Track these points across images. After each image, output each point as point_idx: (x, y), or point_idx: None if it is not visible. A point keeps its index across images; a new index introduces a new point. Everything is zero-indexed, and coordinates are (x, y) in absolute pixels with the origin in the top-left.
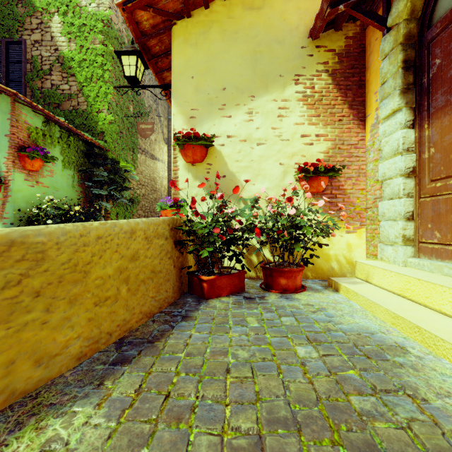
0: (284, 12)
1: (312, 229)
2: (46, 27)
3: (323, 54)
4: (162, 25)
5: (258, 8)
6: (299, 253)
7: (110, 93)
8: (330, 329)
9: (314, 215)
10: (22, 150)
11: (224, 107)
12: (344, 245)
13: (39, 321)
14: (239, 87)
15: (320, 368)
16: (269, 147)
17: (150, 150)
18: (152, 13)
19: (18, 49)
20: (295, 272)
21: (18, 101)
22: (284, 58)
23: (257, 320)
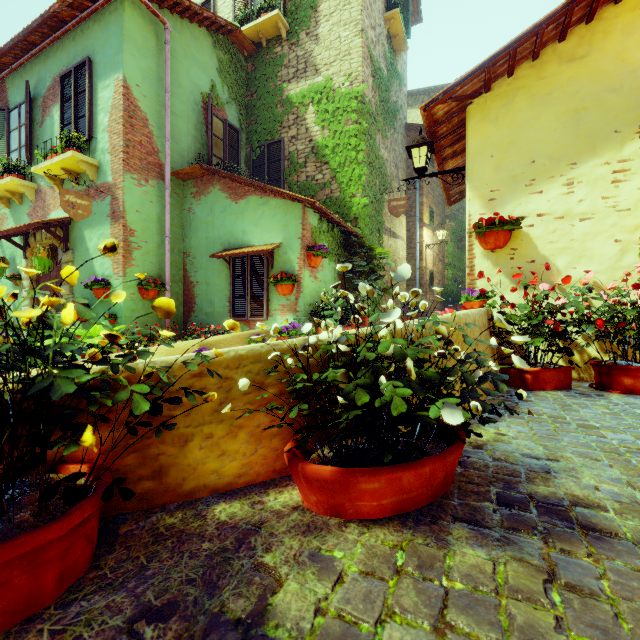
0: (621, 51)
1: None
2: (302, 120)
3: None
4: (456, 108)
5: (581, 57)
6: None
7: (363, 174)
8: None
9: None
10: (310, 249)
11: (533, 183)
12: None
13: None
14: (553, 157)
15: None
16: (598, 222)
17: (392, 228)
18: (450, 102)
19: (277, 148)
20: None
21: (308, 206)
22: (621, 109)
23: (606, 409)
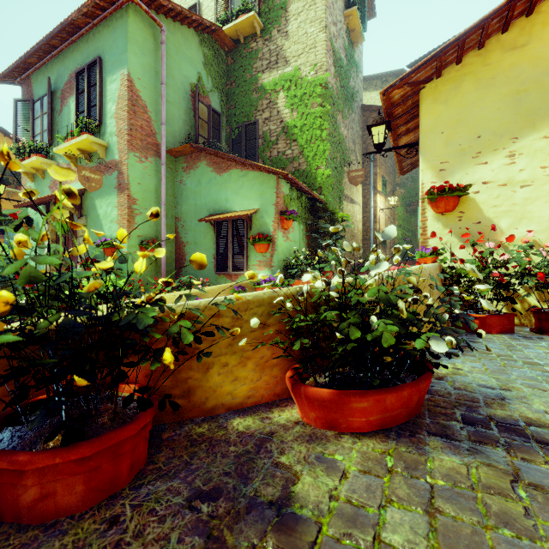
0: None
1: None
2: (274, 104)
3: None
4: (410, 92)
5: (521, 45)
6: None
7: (326, 150)
8: None
9: None
10: (283, 214)
11: (479, 155)
12: None
13: None
14: (496, 132)
15: None
16: (537, 188)
17: (350, 195)
18: (406, 87)
19: (253, 128)
20: None
21: (281, 177)
22: None
23: (547, 349)
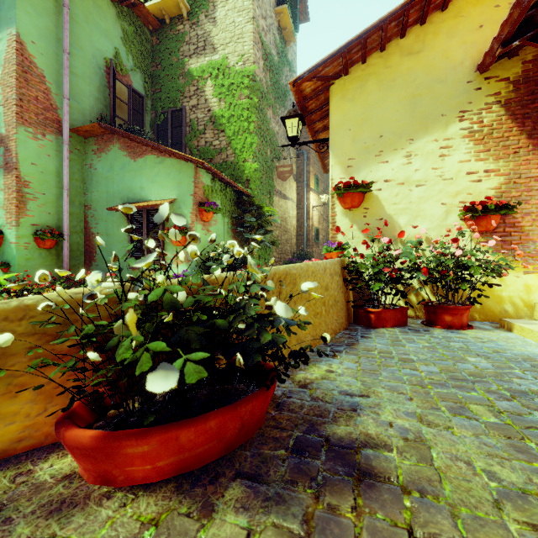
0: (446, 50)
1: (480, 268)
2: (201, 92)
3: (493, 85)
4: (321, 86)
5: (417, 52)
6: (464, 294)
7: (254, 143)
8: (500, 352)
9: (483, 254)
10: (201, 205)
11: (381, 154)
12: (521, 286)
13: (296, 319)
14: (396, 133)
15: (489, 367)
16: (429, 188)
17: (282, 190)
18: (315, 81)
19: (180, 115)
20: (461, 310)
21: (200, 166)
22: (446, 97)
23: (427, 343)
